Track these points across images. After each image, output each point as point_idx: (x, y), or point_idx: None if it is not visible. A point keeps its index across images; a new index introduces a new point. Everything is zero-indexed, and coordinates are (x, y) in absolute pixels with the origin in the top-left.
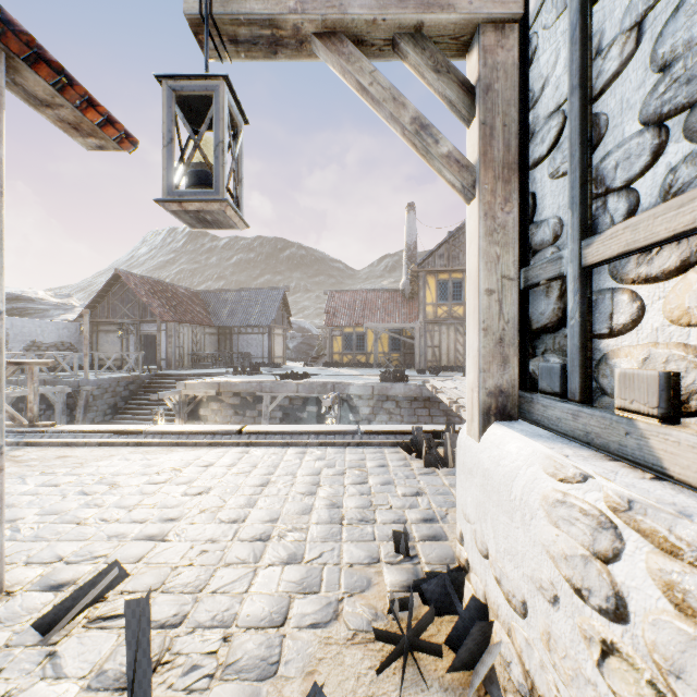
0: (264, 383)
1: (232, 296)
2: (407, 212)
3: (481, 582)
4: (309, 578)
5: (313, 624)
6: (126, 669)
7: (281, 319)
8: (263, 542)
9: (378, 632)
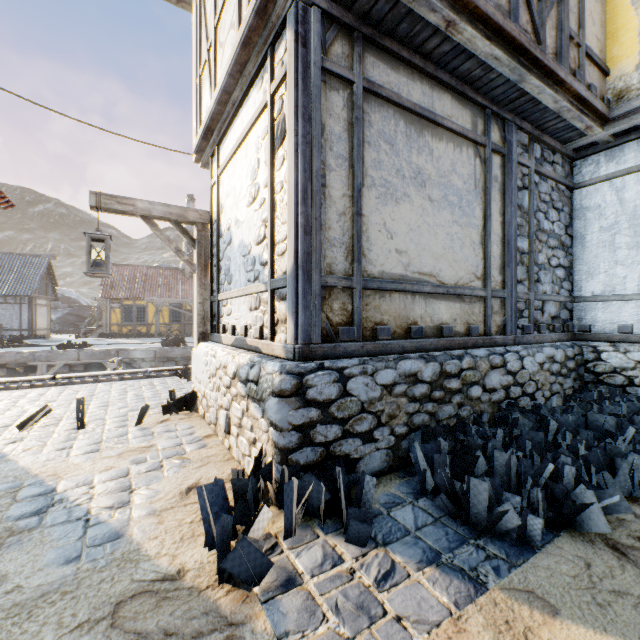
0: (39, 353)
1: None
2: (188, 202)
3: (196, 387)
4: (133, 409)
5: (138, 414)
6: (77, 420)
7: (45, 289)
8: (105, 407)
9: (163, 407)
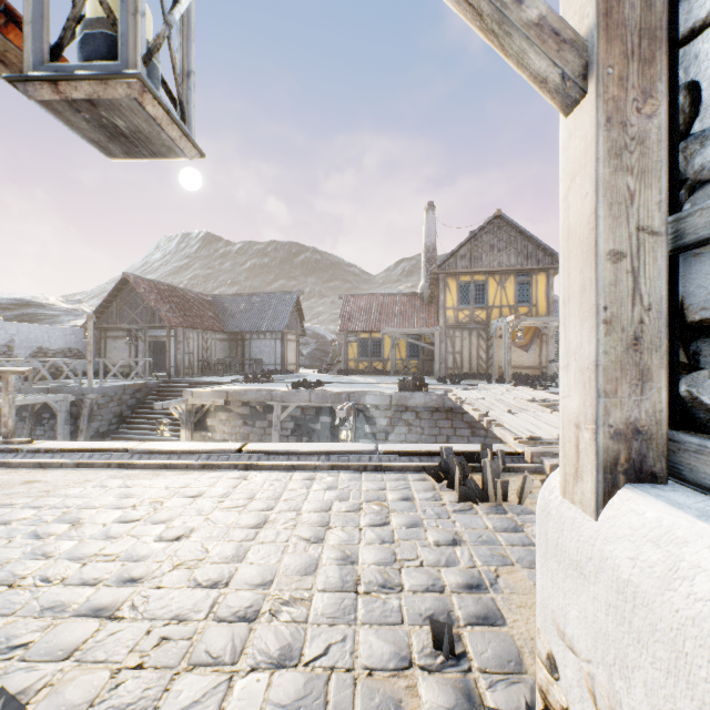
0: (274, 392)
1: (244, 301)
2: (426, 212)
3: None
4: (308, 699)
5: None
6: None
7: (294, 325)
8: (247, 624)
9: None
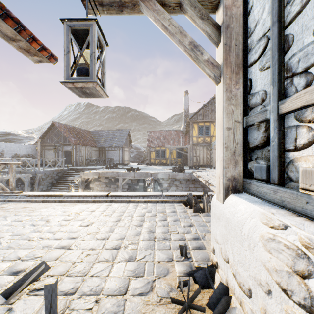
0: (119, 173)
1: (105, 133)
2: (184, 95)
3: (225, 274)
4: (139, 269)
5: (140, 293)
6: None
7: (127, 143)
8: (116, 250)
9: (172, 299)
